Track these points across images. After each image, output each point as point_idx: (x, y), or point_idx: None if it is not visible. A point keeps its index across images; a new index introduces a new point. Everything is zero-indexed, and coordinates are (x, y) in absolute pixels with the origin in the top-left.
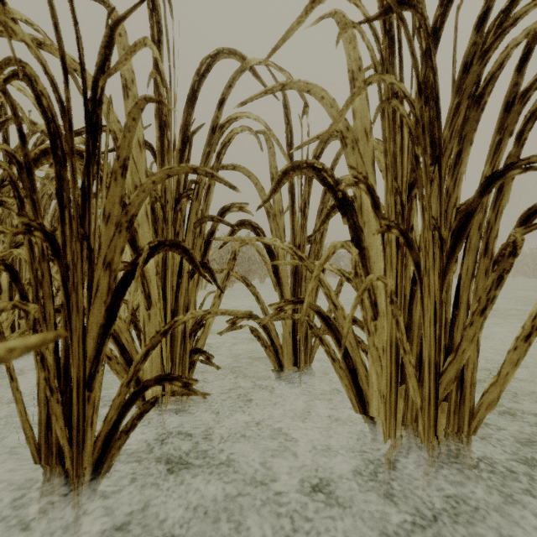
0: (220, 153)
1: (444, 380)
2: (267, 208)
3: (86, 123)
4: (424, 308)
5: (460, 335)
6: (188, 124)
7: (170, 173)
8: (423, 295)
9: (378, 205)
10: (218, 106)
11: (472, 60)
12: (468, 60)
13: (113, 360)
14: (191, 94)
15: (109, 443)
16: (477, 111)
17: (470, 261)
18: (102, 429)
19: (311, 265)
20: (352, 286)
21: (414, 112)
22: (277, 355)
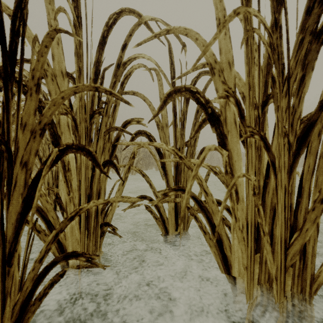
0: (123, 82)
1: (290, 252)
2: (157, 122)
3: (3, 47)
4: (278, 197)
5: (303, 217)
6: (99, 61)
7: (76, 90)
8: (277, 188)
9: (244, 116)
10: (122, 48)
11: (314, 5)
12: (310, 5)
13: (42, 233)
14: (102, 39)
15: (25, 309)
16: (317, 43)
17: (311, 160)
18: (19, 297)
19: (188, 162)
20: (218, 178)
21: (272, 41)
22: (164, 224)
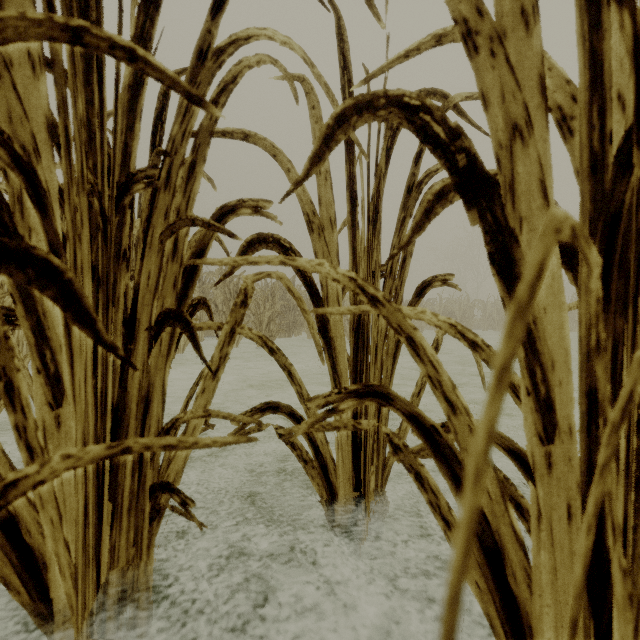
0: (215, 100)
1: None
2: (307, 214)
3: None
4: None
5: None
6: (147, 35)
7: None
8: None
9: None
10: (211, 9)
11: None
12: None
13: None
14: None
15: None
16: None
17: None
18: None
19: (397, 315)
20: (483, 360)
21: None
22: (325, 475)
